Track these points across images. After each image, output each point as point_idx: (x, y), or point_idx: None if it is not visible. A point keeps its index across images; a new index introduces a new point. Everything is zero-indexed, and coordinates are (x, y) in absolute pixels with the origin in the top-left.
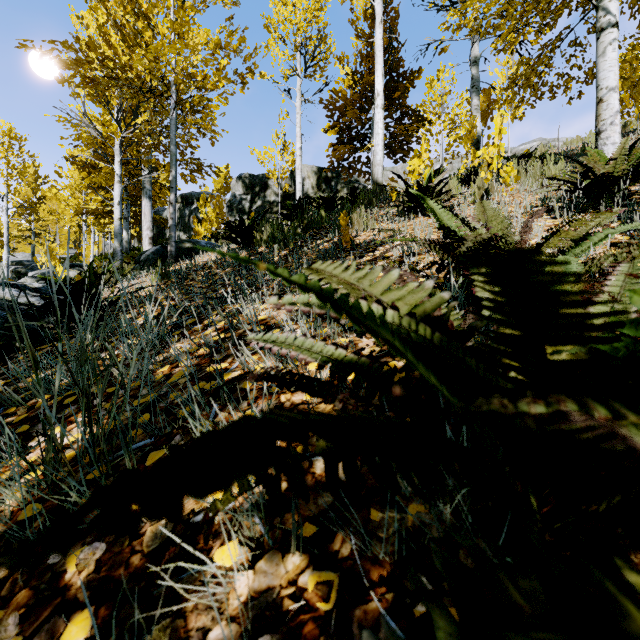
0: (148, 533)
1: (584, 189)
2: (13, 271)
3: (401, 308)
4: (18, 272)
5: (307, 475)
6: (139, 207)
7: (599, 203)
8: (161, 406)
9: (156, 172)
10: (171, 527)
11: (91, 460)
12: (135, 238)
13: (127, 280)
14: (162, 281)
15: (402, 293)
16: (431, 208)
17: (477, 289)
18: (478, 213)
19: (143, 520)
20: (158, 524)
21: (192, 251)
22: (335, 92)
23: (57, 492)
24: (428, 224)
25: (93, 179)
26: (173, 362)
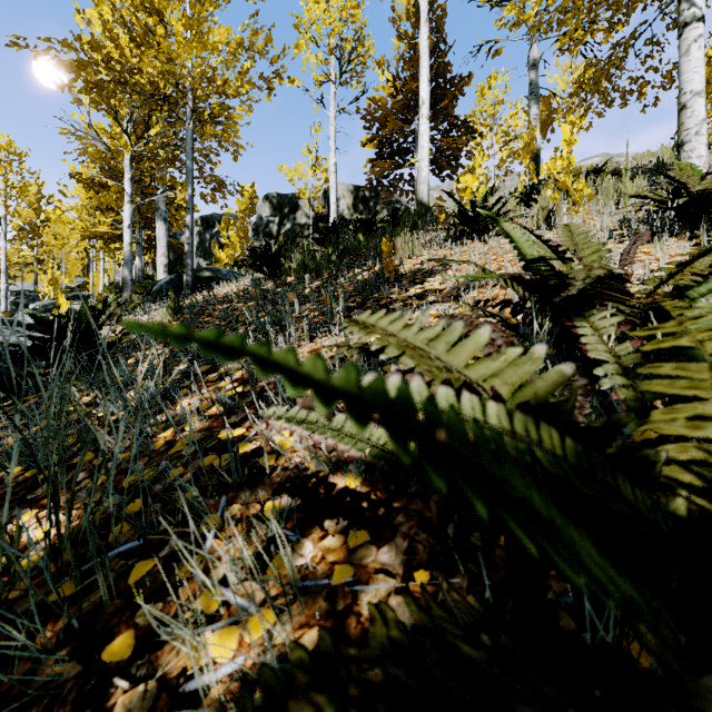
0: (118, 708)
1: (677, 209)
2: (12, 302)
3: (498, 390)
4: (18, 303)
5: (349, 617)
6: (154, 230)
7: (694, 226)
8: (158, 488)
9: (172, 191)
10: (151, 699)
11: (57, 571)
12: (150, 265)
13: (136, 315)
14: (175, 317)
15: (498, 365)
16: (506, 232)
17: (589, 348)
18: (564, 239)
19: (114, 682)
20: (134, 692)
21: (212, 281)
22: (374, 101)
23: (7, 620)
24: (485, 251)
25: (101, 199)
26: (178, 424)
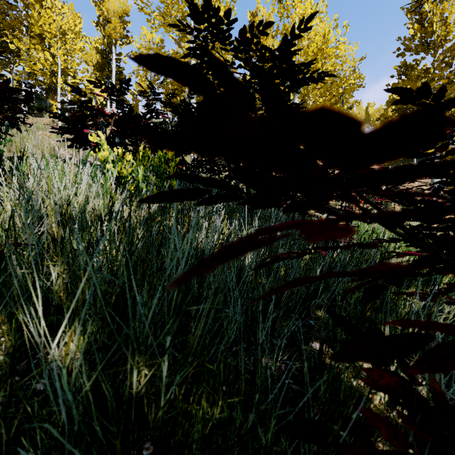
0: None
1: None
2: None
3: None
4: None
5: None
6: None
7: None
8: None
9: None
10: None
11: None
12: None
13: None
14: None
15: None
16: None
17: None
18: None
19: None
20: None
21: None
22: None
23: None
24: None
25: None
26: None
